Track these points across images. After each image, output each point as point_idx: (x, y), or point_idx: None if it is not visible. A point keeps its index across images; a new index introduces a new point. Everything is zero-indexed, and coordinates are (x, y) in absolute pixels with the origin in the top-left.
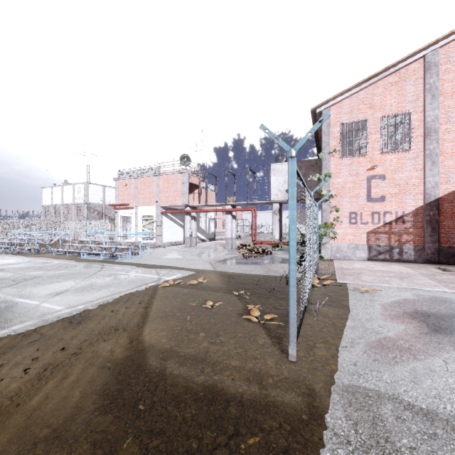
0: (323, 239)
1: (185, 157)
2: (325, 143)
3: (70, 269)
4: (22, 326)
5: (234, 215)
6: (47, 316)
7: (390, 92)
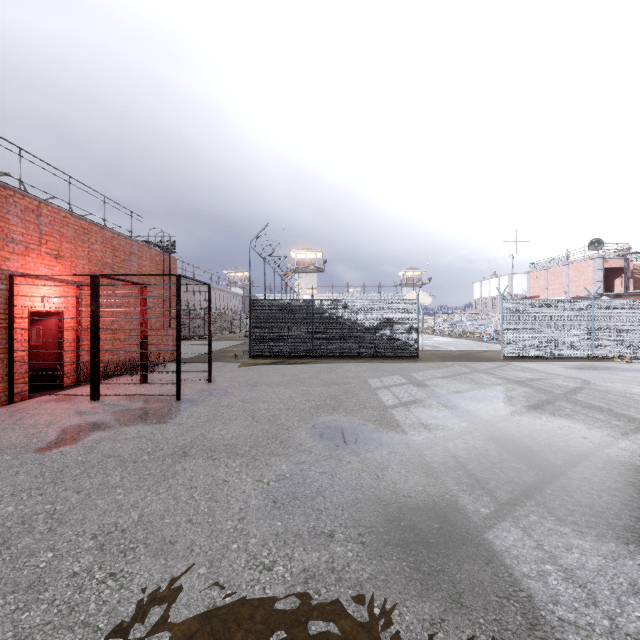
0: None
1: (595, 241)
2: None
3: (469, 343)
4: (442, 349)
5: None
6: (449, 349)
7: None
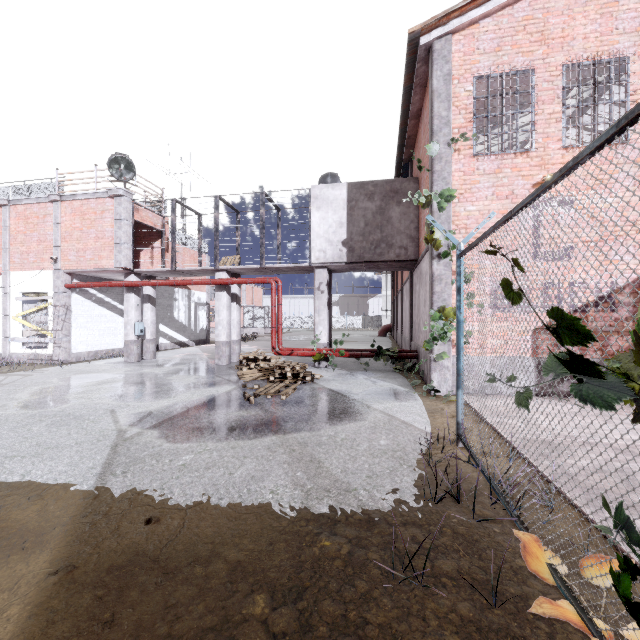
0: (436, 346)
1: (121, 161)
2: (441, 120)
3: None
4: None
5: (235, 294)
6: None
7: (584, 7)
